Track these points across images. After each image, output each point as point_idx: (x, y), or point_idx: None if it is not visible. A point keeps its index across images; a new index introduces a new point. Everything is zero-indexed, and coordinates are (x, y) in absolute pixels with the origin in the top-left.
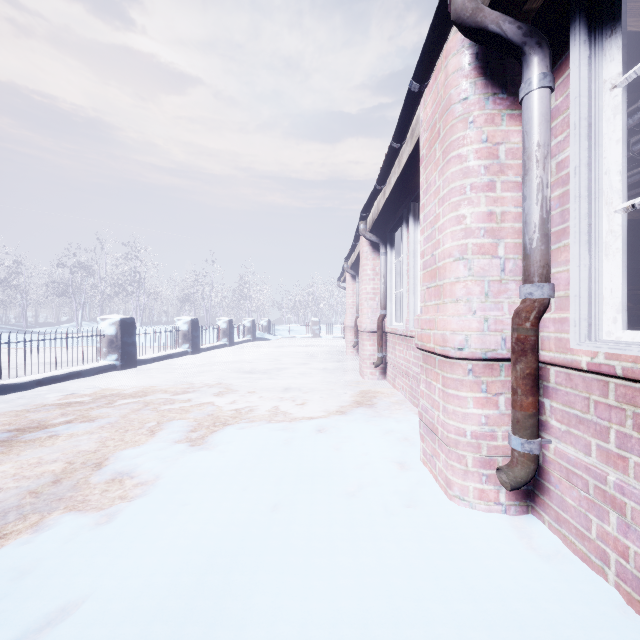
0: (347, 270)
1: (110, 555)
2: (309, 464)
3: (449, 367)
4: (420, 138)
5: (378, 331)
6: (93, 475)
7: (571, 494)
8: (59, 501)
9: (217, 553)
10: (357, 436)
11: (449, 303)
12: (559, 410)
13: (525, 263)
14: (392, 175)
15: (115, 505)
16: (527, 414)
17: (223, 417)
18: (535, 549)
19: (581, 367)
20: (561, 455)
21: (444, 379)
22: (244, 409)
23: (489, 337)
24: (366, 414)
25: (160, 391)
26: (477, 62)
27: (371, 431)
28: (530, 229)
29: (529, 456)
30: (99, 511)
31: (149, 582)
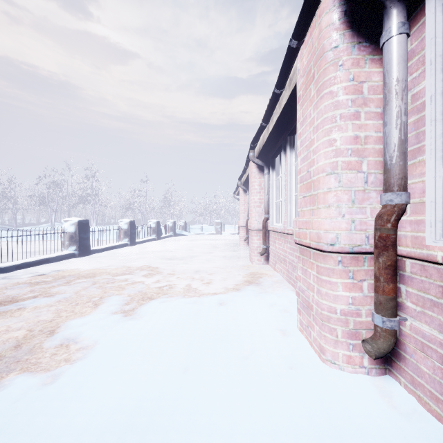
0: (240, 186)
1: (48, 415)
2: (213, 332)
3: (322, 258)
4: (297, 83)
5: (263, 229)
6: (46, 341)
7: (426, 363)
8: (17, 363)
9: (137, 413)
10: (249, 308)
11: (322, 208)
12: (414, 294)
13: (386, 176)
14: (274, 115)
15: (60, 367)
16: (388, 297)
17: (149, 293)
18: (396, 408)
19: (436, 260)
20: (416, 331)
21: (318, 268)
22: (165, 287)
23: (355, 235)
24: (255, 291)
25: (105, 273)
26: (345, 17)
27: (259, 304)
28: (390, 148)
29: (390, 331)
30: (47, 372)
31: (78, 442)
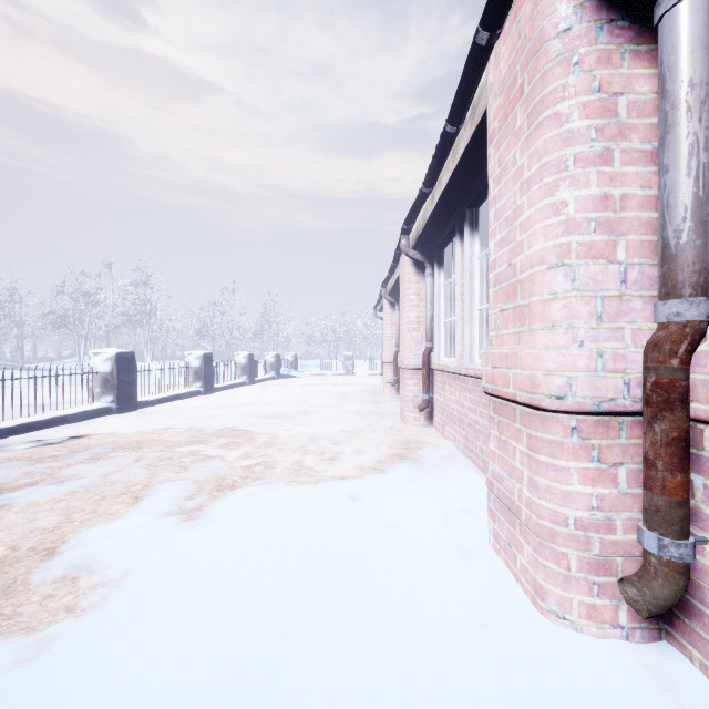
0: (385, 297)
1: None
2: (338, 552)
3: (540, 423)
4: (489, 108)
5: (423, 368)
6: (39, 570)
7: None
8: None
9: None
10: (402, 506)
11: (540, 330)
12: None
13: (667, 268)
14: (444, 173)
15: (54, 625)
16: (674, 500)
17: (231, 477)
18: None
19: None
20: None
21: (531, 439)
22: (258, 466)
23: (605, 380)
24: (411, 473)
25: (158, 441)
26: None
27: (420, 499)
28: (676, 215)
29: (677, 566)
30: (28, 636)
31: None
